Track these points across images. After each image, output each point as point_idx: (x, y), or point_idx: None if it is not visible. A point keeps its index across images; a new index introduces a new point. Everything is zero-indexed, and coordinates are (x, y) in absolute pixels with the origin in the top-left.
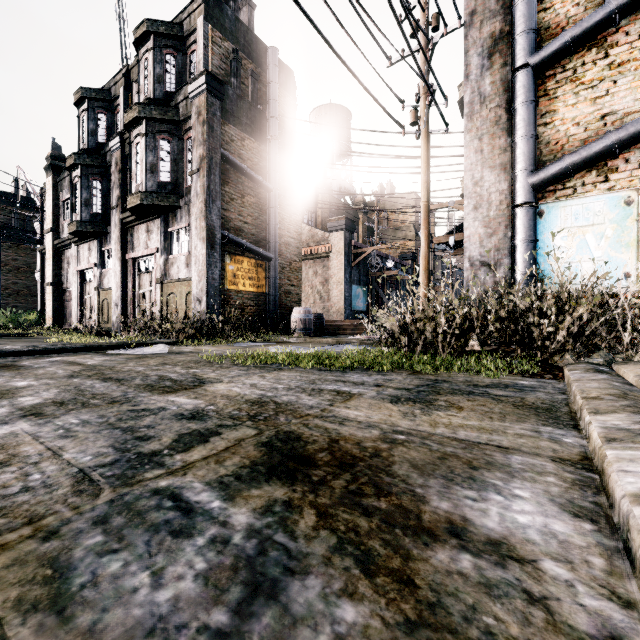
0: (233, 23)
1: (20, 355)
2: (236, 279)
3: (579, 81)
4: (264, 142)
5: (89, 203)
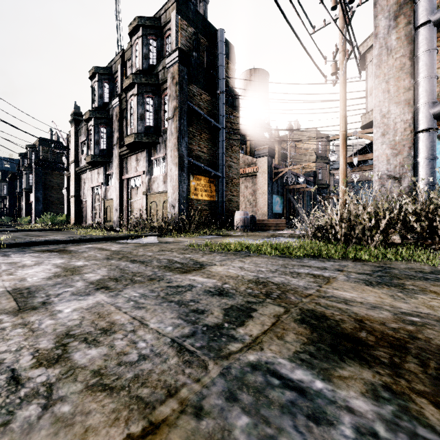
0: (194, 14)
1: (65, 243)
2: (196, 191)
3: None
4: (215, 96)
5: (99, 142)
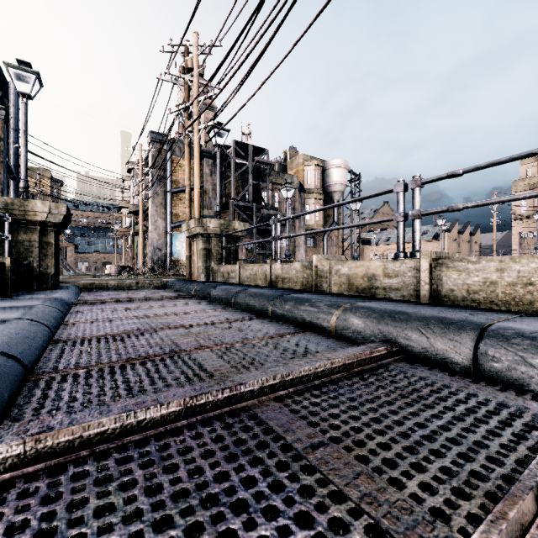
0: None
1: None
2: None
3: (182, 201)
4: (8, 143)
5: None
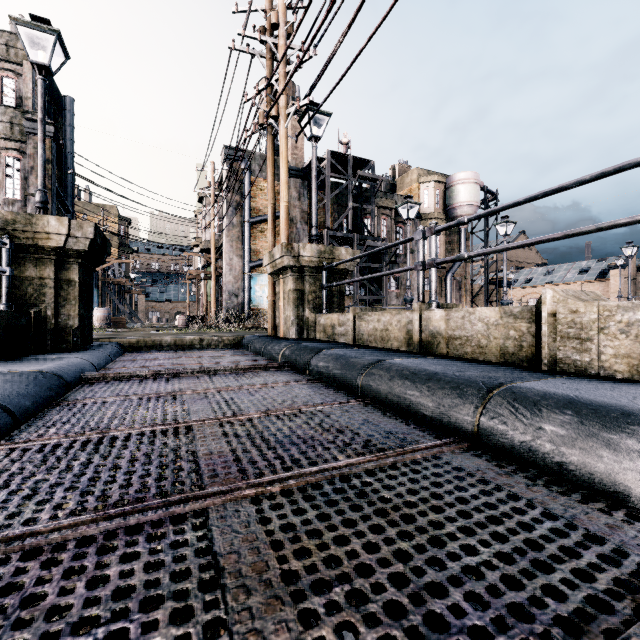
0: None
1: None
2: None
3: (263, 233)
4: (61, 170)
5: None
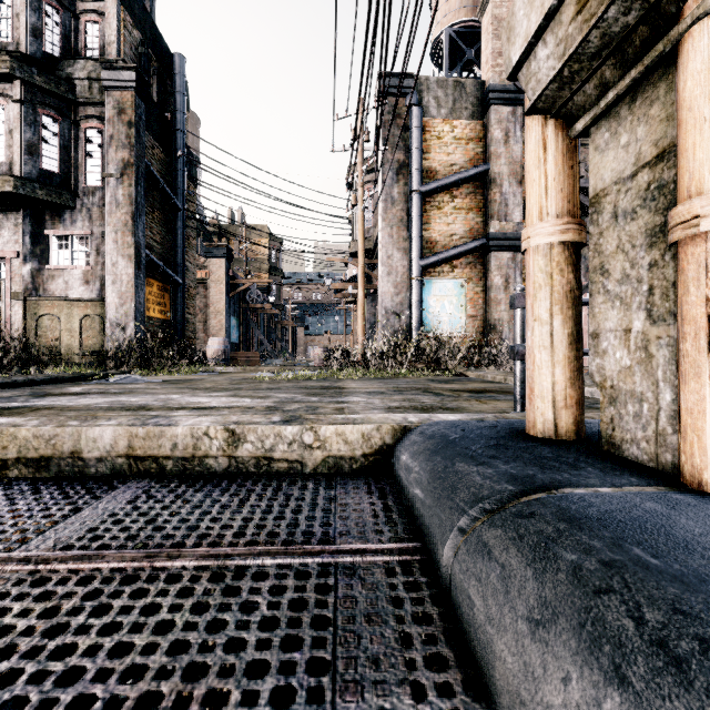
0: (141, 10)
1: None
2: (148, 304)
3: (442, 211)
4: (170, 154)
5: None
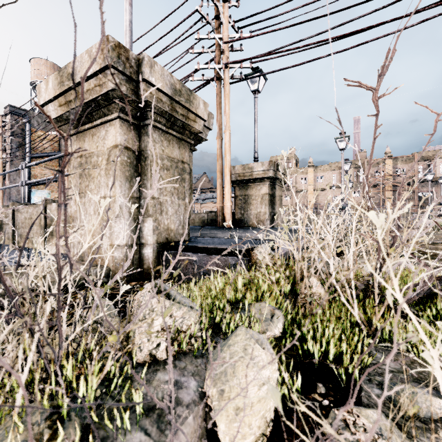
0: None
1: None
2: None
3: (40, 164)
4: None
5: None
